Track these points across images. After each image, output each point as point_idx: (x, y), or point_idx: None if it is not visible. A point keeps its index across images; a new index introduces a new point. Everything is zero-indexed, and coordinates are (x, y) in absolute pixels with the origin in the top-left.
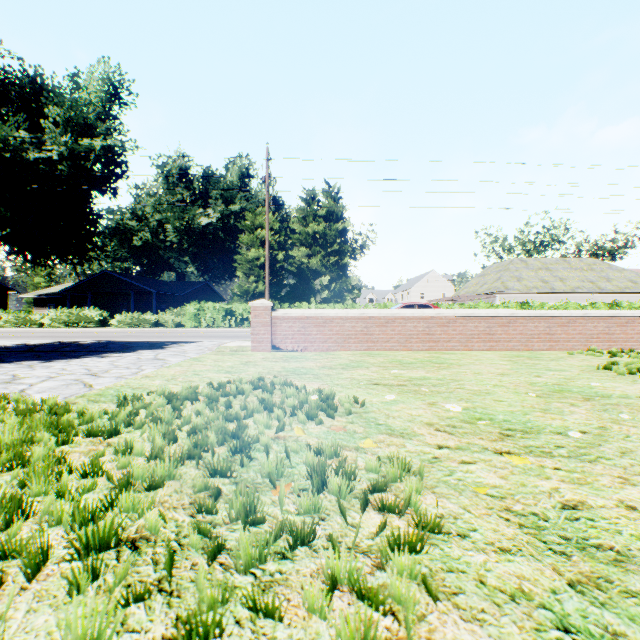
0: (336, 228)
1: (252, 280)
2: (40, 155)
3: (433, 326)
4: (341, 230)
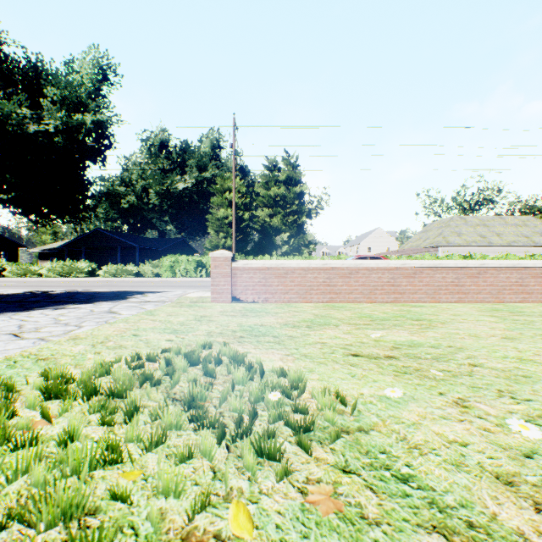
0: (294, 191)
1: (221, 236)
2: (39, 128)
3: (398, 277)
4: (299, 193)
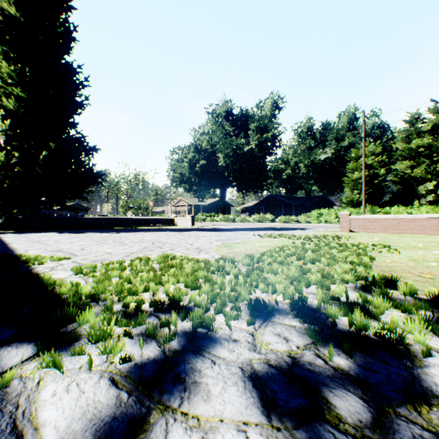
0: None
1: (355, 193)
2: (248, 148)
3: None
4: None
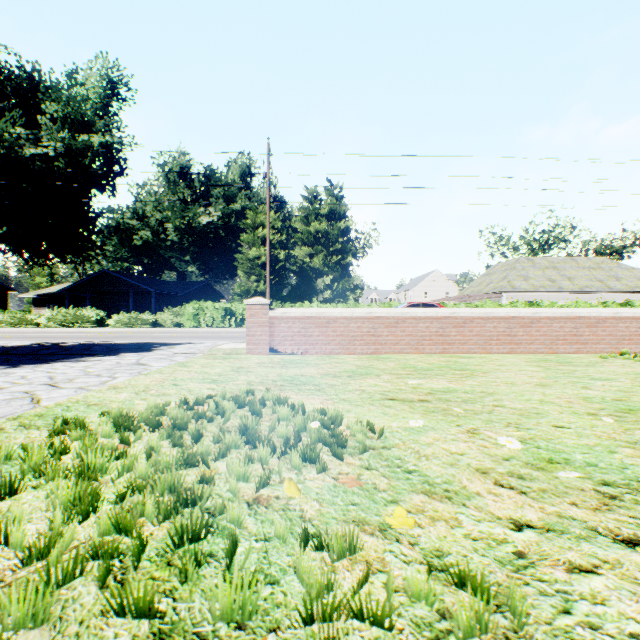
0: (338, 227)
1: (253, 279)
2: (36, 151)
3: (447, 326)
4: (343, 229)
